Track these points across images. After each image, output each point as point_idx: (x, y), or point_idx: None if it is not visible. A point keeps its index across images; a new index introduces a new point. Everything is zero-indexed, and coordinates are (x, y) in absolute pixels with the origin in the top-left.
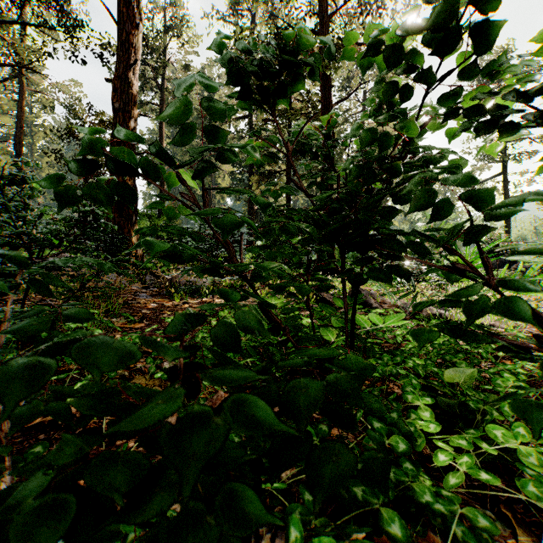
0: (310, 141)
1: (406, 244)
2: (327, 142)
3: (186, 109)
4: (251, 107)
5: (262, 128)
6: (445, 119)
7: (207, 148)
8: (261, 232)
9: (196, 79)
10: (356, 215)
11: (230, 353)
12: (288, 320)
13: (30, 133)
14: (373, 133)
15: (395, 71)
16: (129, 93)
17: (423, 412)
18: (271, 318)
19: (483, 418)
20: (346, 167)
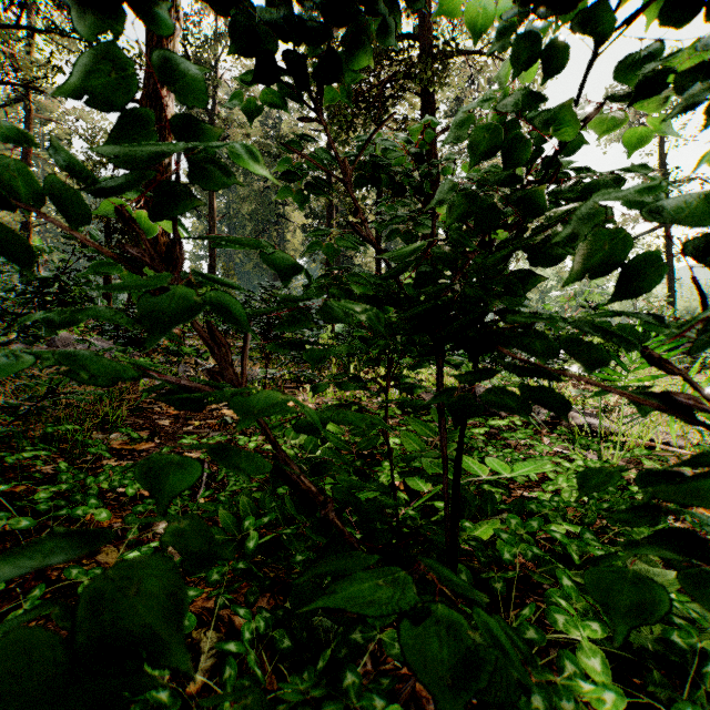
0: (384, 158)
1: (560, 345)
2: (419, 168)
3: (121, 78)
4: (285, 101)
5: (300, 135)
6: (636, 98)
7: (155, 151)
8: (286, 317)
9: (120, 2)
10: (463, 286)
11: (250, 518)
12: (362, 444)
13: (42, 175)
14: (494, 135)
15: (537, 8)
16: (162, 118)
17: (589, 658)
18: (298, 485)
19: (700, 668)
20: (443, 197)
